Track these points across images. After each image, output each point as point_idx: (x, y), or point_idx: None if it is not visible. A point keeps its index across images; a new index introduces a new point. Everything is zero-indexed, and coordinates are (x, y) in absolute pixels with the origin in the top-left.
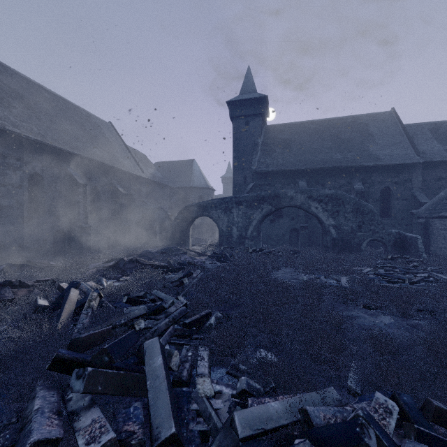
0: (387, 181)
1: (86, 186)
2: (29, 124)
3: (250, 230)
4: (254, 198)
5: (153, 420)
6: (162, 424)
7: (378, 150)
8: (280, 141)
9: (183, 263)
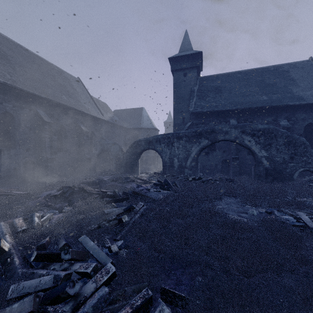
0: (310, 118)
1: (51, 124)
2: (2, 71)
3: (189, 160)
4: (193, 133)
5: None
6: None
7: (301, 91)
8: (212, 88)
9: (128, 193)
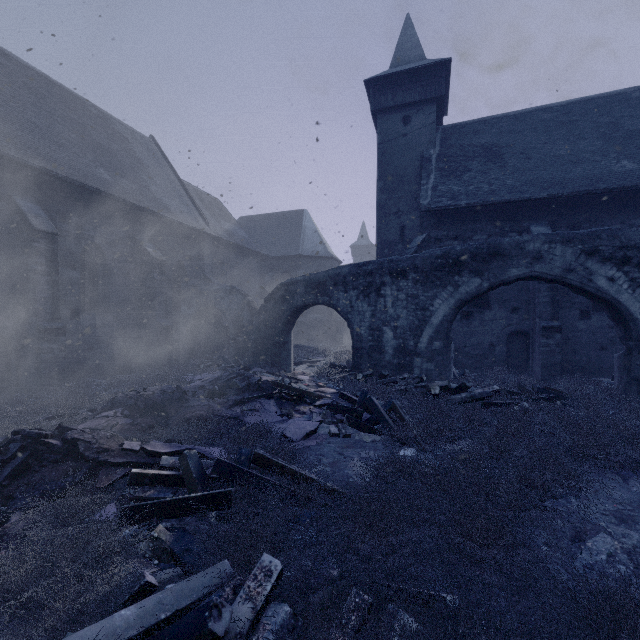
0: None
1: (56, 236)
2: None
3: (426, 335)
4: (436, 259)
5: None
6: None
7: None
8: (477, 149)
9: (233, 466)
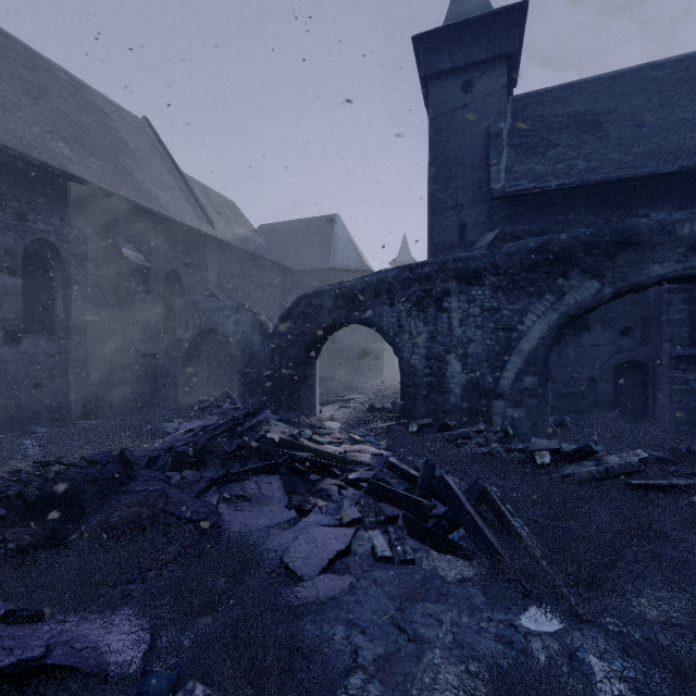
0: None
1: None
2: None
3: (511, 367)
4: (528, 255)
5: None
6: None
7: None
8: (564, 119)
9: None
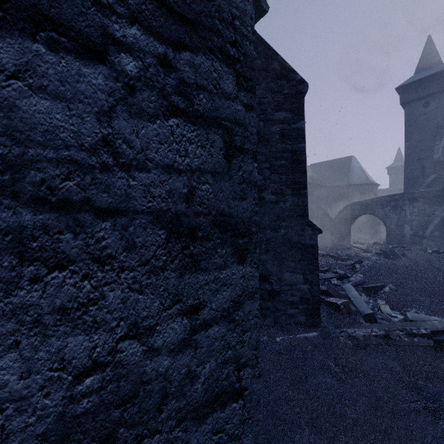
0: None
1: None
2: None
3: (429, 228)
4: (436, 192)
5: (359, 309)
6: (364, 310)
7: None
8: None
9: (350, 255)
